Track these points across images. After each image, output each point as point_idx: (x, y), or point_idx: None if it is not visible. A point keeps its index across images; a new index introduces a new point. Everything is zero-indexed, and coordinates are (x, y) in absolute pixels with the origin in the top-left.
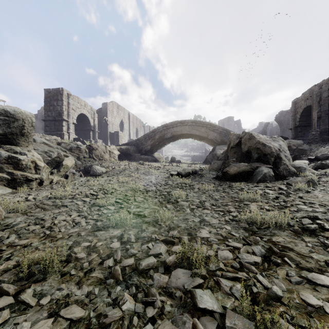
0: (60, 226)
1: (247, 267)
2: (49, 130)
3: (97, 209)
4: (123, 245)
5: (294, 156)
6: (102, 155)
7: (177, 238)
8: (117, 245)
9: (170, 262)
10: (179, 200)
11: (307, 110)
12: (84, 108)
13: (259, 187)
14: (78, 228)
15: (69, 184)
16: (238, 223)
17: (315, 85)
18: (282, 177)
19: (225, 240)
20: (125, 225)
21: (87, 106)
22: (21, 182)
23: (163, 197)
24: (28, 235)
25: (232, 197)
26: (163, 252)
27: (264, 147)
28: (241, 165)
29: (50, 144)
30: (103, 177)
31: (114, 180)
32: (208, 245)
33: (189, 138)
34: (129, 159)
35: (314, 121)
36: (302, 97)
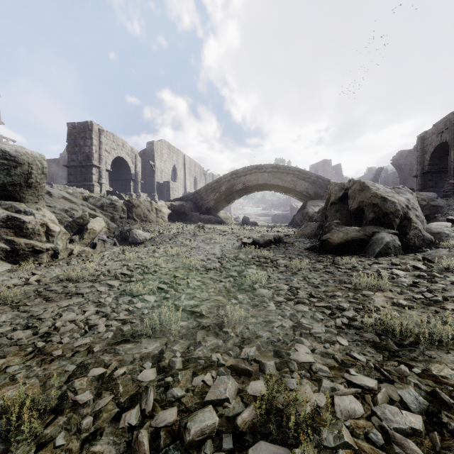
0: (64, 332)
1: (399, 441)
2: (73, 180)
3: (128, 300)
4: (161, 375)
5: (426, 216)
6: (146, 215)
7: (256, 361)
8: (151, 375)
9: (245, 425)
10: (257, 287)
11: (441, 148)
12: (121, 149)
13: (381, 264)
14: (92, 337)
15: (94, 258)
16: (360, 333)
17: (453, 112)
18: (413, 248)
19: (342, 369)
20: (168, 333)
21: (126, 147)
22: (25, 255)
23: (232, 281)
24: (8, 348)
25: (340, 281)
26: (232, 395)
27: (384, 203)
28: (349, 229)
29: (73, 200)
30: (145, 246)
31: (161, 251)
32: (314, 381)
33: (269, 189)
34: (183, 219)
35: (453, 164)
36: (432, 131)
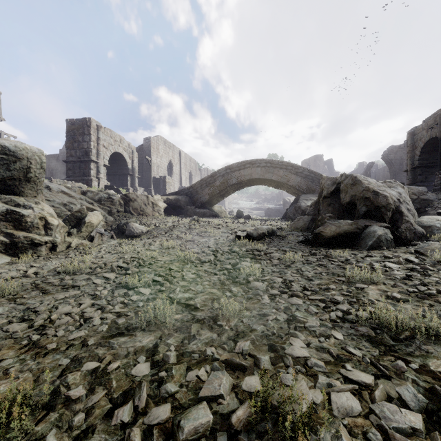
0: (59, 325)
1: None
2: (72, 175)
3: (123, 293)
4: (155, 369)
5: (416, 209)
6: (142, 208)
7: (251, 356)
8: (145, 370)
9: (240, 423)
10: (251, 279)
11: (431, 143)
12: (119, 144)
13: (373, 257)
14: (87, 329)
15: (91, 251)
16: (355, 326)
17: None
18: (405, 241)
19: (338, 364)
20: (162, 326)
21: (124, 142)
22: (24, 248)
23: (226, 273)
24: (3, 341)
25: (333, 274)
26: (226, 391)
27: (376, 197)
28: (342, 223)
29: (71, 194)
30: (142, 239)
31: (157, 244)
32: (309, 377)
33: (262, 184)
34: (179, 213)
35: None
36: (422, 126)
